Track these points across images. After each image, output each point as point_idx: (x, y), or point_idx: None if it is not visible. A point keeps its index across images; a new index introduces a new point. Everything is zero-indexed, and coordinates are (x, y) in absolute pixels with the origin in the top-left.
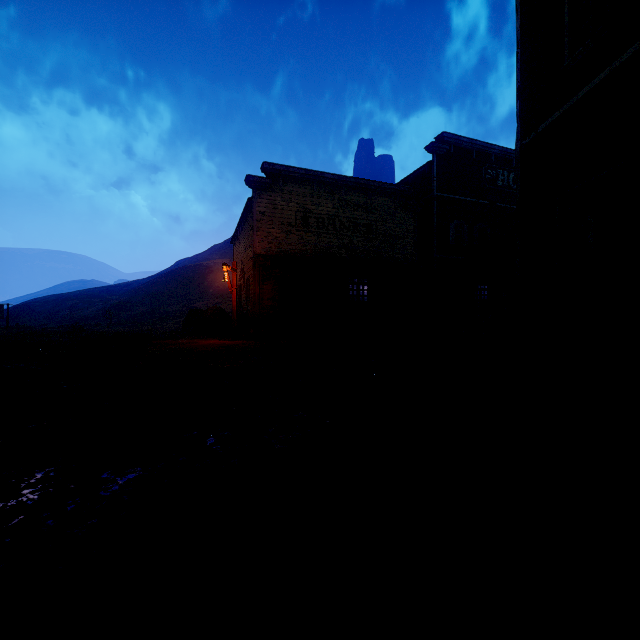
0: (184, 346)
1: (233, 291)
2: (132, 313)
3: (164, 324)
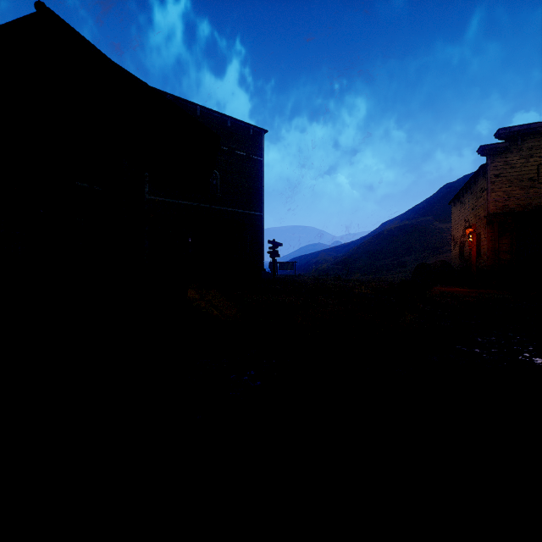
0: (439, 291)
1: (472, 248)
2: (355, 266)
3: (383, 274)
